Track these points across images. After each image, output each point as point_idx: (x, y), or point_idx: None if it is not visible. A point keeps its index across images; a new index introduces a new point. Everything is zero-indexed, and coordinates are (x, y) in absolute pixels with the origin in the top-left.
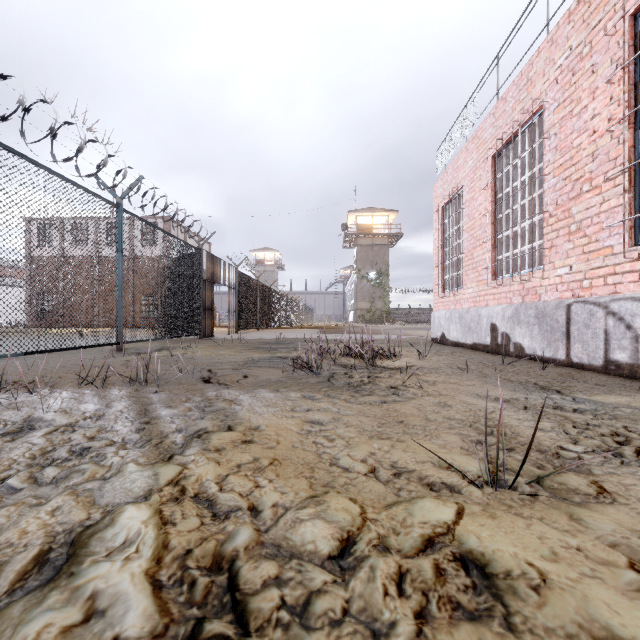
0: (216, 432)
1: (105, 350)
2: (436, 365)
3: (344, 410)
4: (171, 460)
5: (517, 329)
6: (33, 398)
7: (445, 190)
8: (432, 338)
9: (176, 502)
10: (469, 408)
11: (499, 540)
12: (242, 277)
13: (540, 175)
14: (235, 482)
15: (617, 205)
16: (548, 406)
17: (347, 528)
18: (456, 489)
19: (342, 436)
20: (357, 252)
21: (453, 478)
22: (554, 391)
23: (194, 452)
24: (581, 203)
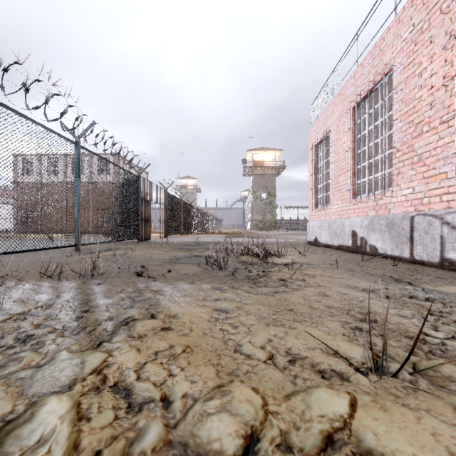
0: (141, 320)
1: (67, 250)
2: (313, 262)
3: (245, 300)
4: (99, 347)
5: (372, 235)
6: (0, 289)
7: (317, 133)
8: (308, 241)
9: (96, 392)
10: (344, 298)
11: (395, 438)
12: (170, 197)
13: (390, 120)
14: (151, 371)
15: (450, 141)
16: (405, 296)
17: (250, 423)
18: (345, 376)
19: (244, 323)
20: (253, 179)
21: (341, 366)
22: (406, 283)
23: (120, 339)
24: (422, 140)
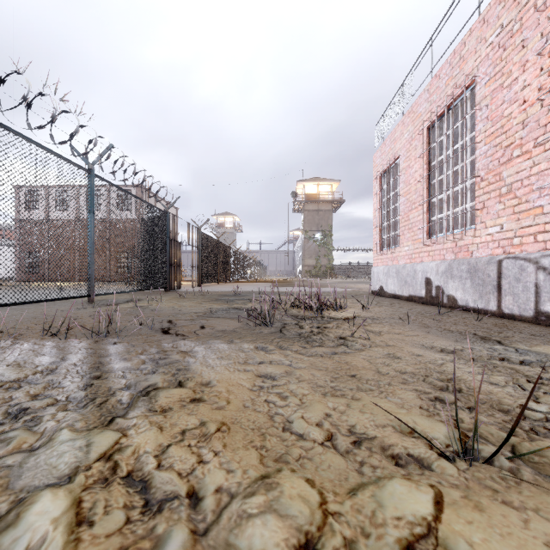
0: (165, 389)
1: (78, 302)
2: (379, 316)
3: (296, 363)
4: (111, 424)
5: (450, 283)
6: None
7: (383, 160)
8: (371, 291)
9: (104, 484)
10: (418, 360)
11: (498, 549)
12: (204, 237)
13: (472, 143)
14: (176, 456)
15: (547, 168)
16: (495, 358)
17: (305, 528)
18: (425, 463)
19: (295, 393)
20: (305, 216)
21: (420, 449)
22: (495, 342)
23: (137, 414)
24: (512, 167)
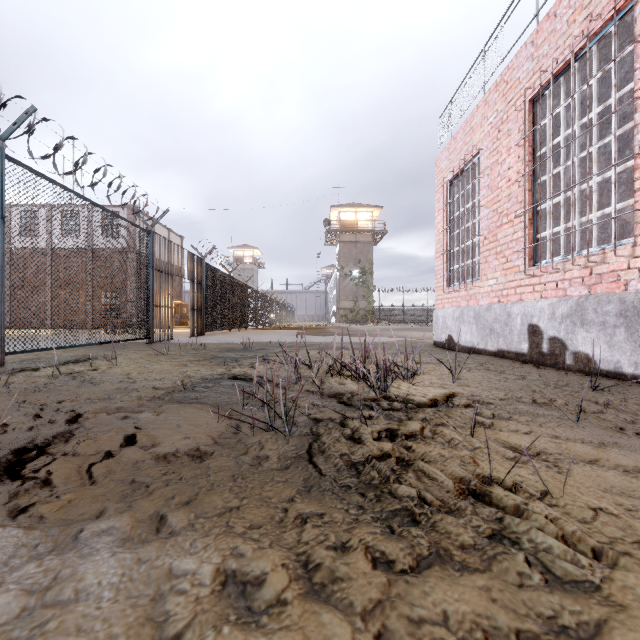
0: None
1: None
2: (489, 395)
3: None
4: None
5: (580, 333)
6: None
7: (452, 161)
8: (434, 341)
9: None
10: None
11: None
12: (210, 270)
13: (634, 98)
14: None
15: None
16: None
17: None
18: None
19: None
20: (340, 249)
21: None
22: None
23: None
24: None
